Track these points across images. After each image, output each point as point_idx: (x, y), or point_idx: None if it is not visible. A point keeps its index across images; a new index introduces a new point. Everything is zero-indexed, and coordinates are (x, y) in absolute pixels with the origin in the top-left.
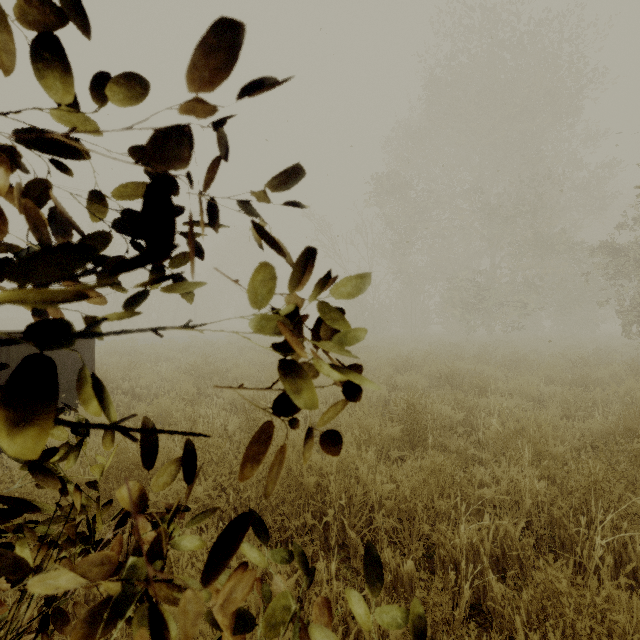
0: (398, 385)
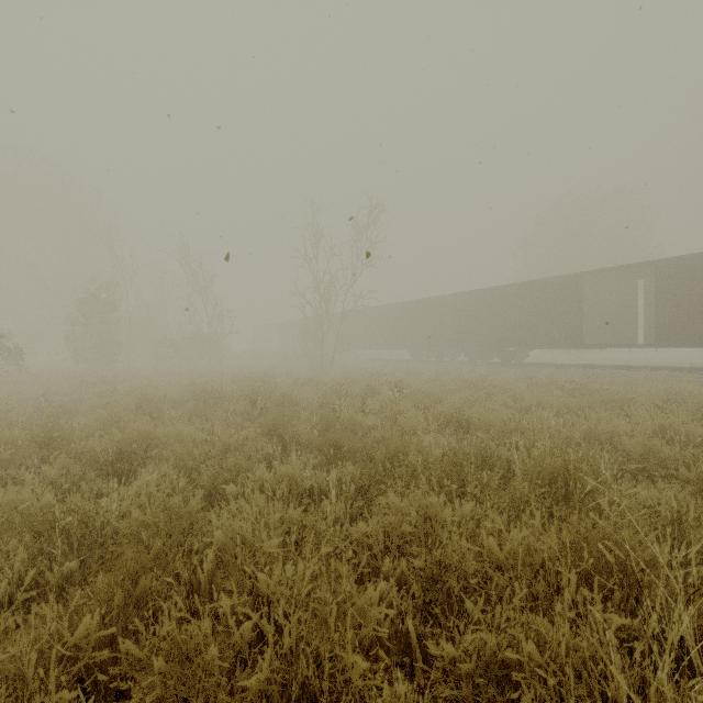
0: None
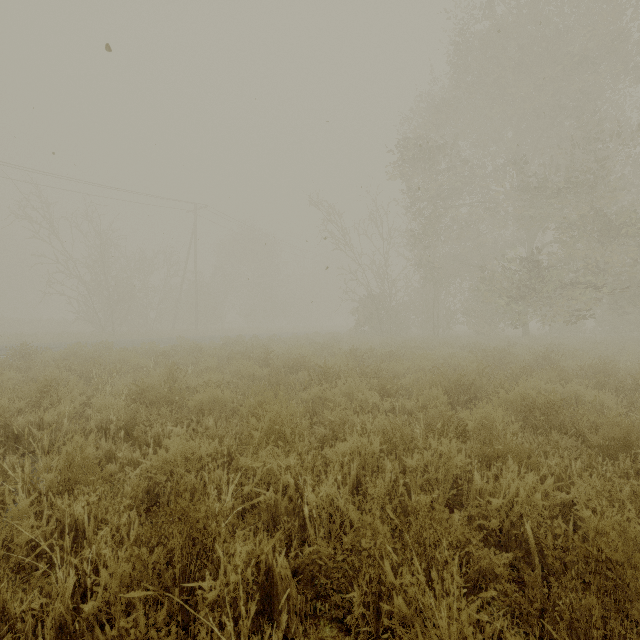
0: (469, 432)
